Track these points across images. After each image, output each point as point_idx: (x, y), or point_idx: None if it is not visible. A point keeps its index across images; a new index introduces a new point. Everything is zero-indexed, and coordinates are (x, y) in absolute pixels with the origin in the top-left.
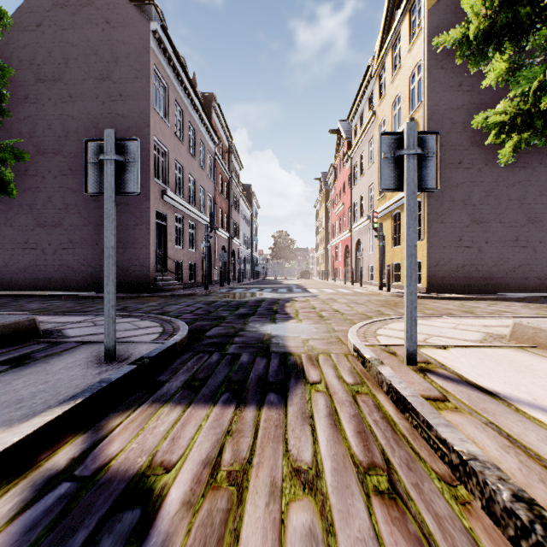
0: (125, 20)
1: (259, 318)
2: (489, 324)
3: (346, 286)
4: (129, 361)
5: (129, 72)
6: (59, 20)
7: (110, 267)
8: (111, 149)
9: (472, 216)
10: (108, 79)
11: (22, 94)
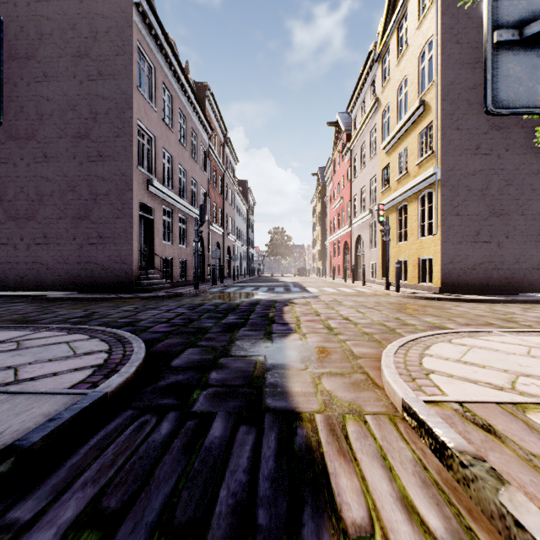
0: None
1: (250, 331)
2: None
3: (347, 284)
4: None
5: (109, 48)
6: None
7: None
8: None
9: (490, 208)
10: (87, 57)
11: None
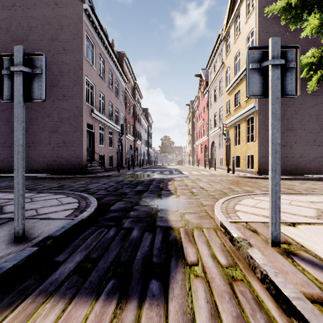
0: (67, 2)
1: (150, 194)
2: (313, 200)
3: (205, 170)
4: (35, 242)
5: (69, 35)
6: (25, 2)
7: (19, 161)
8: (20, 62)
9: (286, 126)
10: (57, 40)
11: (2, 49)
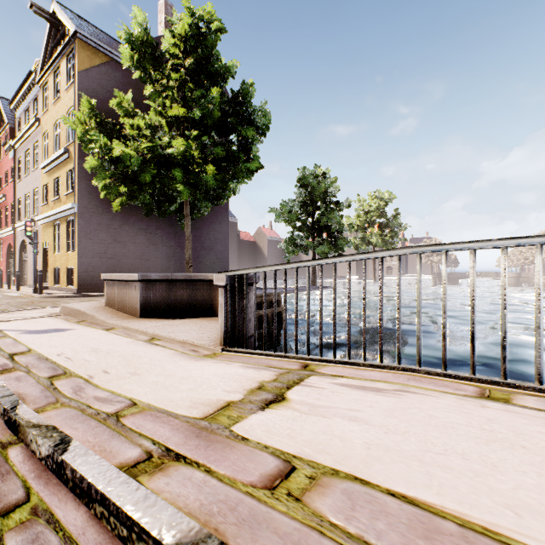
0: None
1: None
2: None
3: (2, 290)
4: None
5: None
6: None
7: None
8: None
9: (114, 237)
10: None
11: None
